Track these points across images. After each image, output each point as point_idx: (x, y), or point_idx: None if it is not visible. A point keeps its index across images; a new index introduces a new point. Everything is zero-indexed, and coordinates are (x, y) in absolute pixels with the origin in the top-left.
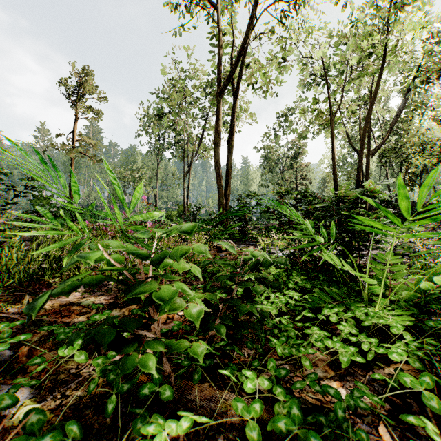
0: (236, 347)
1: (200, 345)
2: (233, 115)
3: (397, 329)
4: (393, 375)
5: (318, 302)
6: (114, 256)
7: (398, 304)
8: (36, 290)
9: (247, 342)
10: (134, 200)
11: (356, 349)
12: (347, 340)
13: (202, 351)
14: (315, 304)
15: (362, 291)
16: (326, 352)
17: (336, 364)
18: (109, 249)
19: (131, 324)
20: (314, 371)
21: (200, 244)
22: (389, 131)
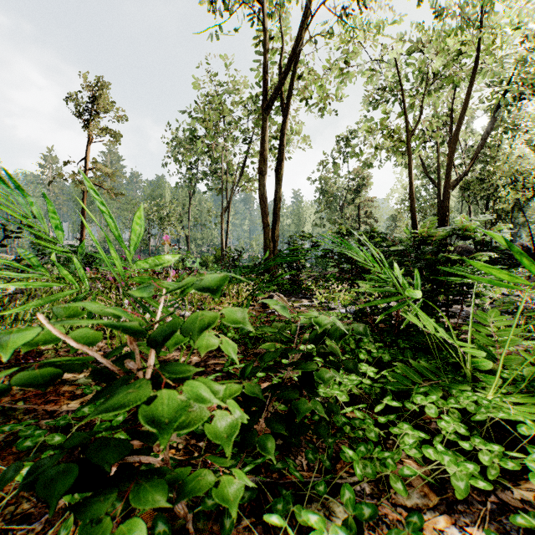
0: (290, 463)
1: (232, 482)
2: (283, 137)
3: (526, 428)
4: (528, 501)
5: (403, 382)
6: (79, 332)
7: (516, 385)
8: (19, 361)
9: (306, 453)
10: (135, 237)
11: (477, 467)
12: (448, 440)
13: (235, 493)
14: (399, 385)
15: (458, 364)
16: (427, 467)
17: (438, 481)
18: (59, 322)
19: (110, 453)
20: (408, 496)
21: (233, 308)
22: (474, 158)
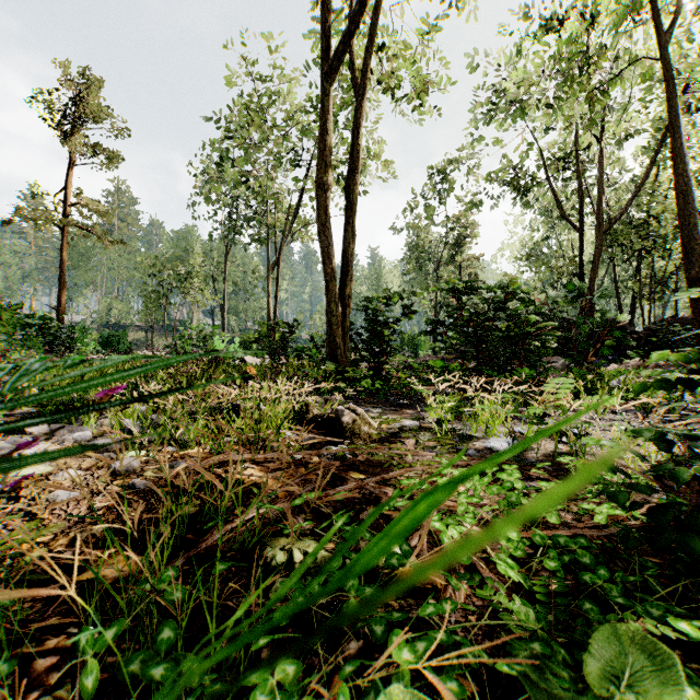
0: None
1: None
2: (359, 132)
3: None
4: None
5: None
6: None
7: None
8: None
9: None
10: None
11: None
12: None
13: None
14: None
15: None
16: None
17: None
18: None
19: None
20: None
21: None
22: (635, 191)
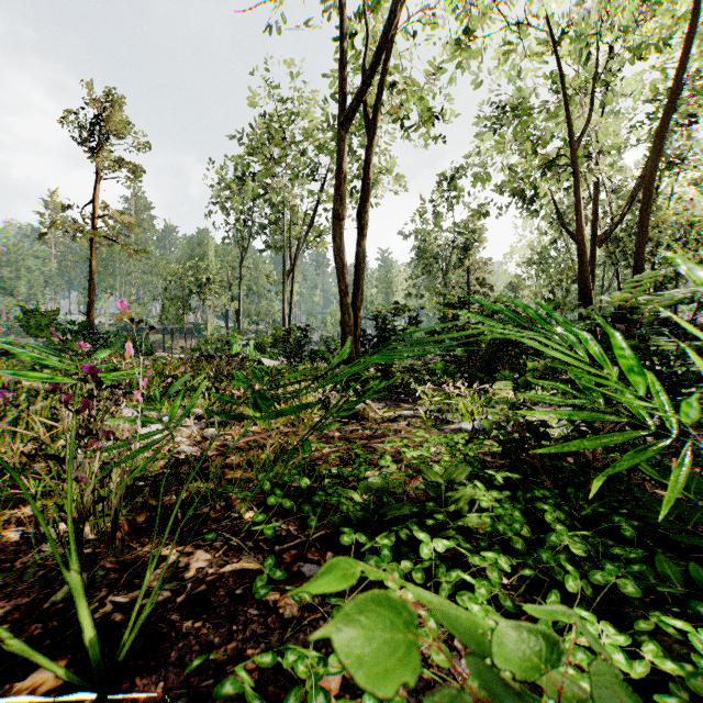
0: None
1: None
2: (368, 166)
3: None
4: None
5: None
6: None
7: None
8: None
9: None
10: None
11: None
12: None
13: None
14: None
15: None
16: None
17: None
18: None
19: None
20: None
21: None
22: (629, 204)
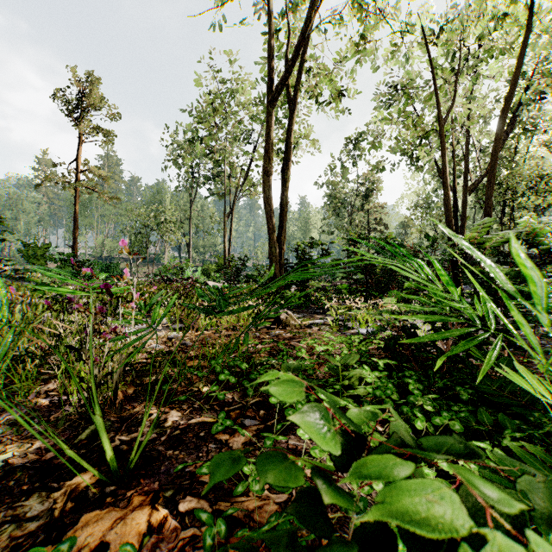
0: None
1: None
2: (290, 134)
3: None
4: None
5: None
6: None
7: None
8: None
9: None
10: None
11: None
12: None
13: None
14: None
15: None
16: None
17: None
18: None
19: None
20: None
21: None
22: None
